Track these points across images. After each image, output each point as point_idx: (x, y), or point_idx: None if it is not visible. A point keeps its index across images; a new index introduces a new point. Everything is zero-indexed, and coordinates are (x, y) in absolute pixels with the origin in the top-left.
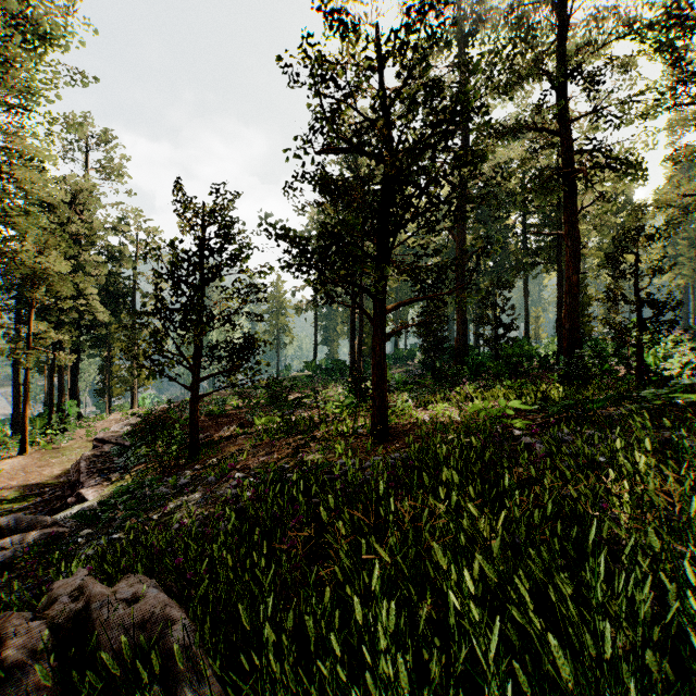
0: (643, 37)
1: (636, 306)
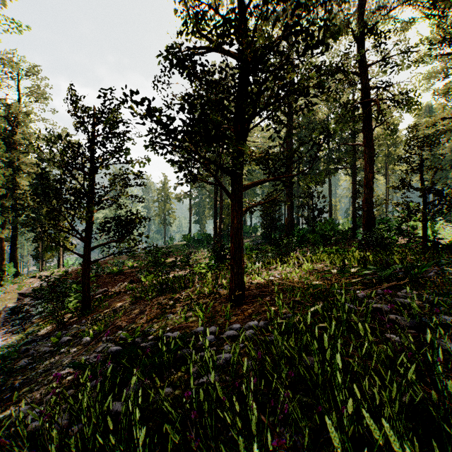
0: (418, 6)
1: (422, 192)
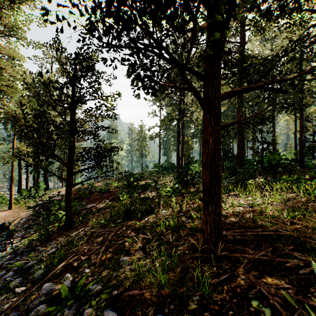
0: None
1: None
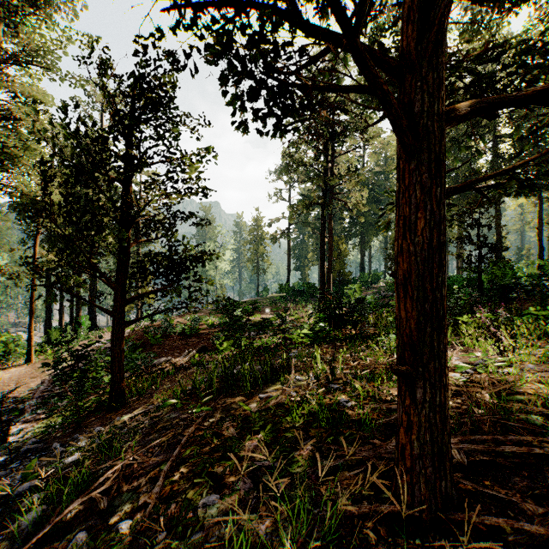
0: None
1: None
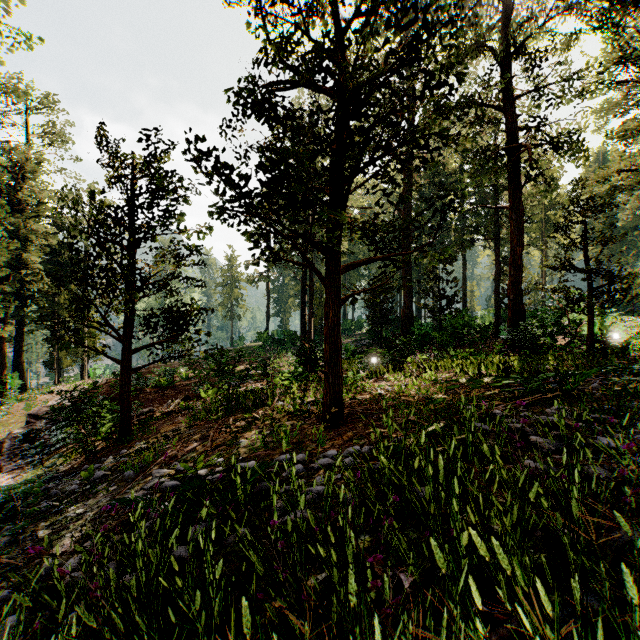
0: (584, 17)
1: (587, 274)
